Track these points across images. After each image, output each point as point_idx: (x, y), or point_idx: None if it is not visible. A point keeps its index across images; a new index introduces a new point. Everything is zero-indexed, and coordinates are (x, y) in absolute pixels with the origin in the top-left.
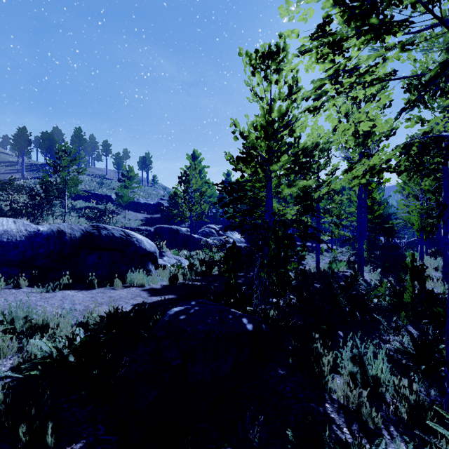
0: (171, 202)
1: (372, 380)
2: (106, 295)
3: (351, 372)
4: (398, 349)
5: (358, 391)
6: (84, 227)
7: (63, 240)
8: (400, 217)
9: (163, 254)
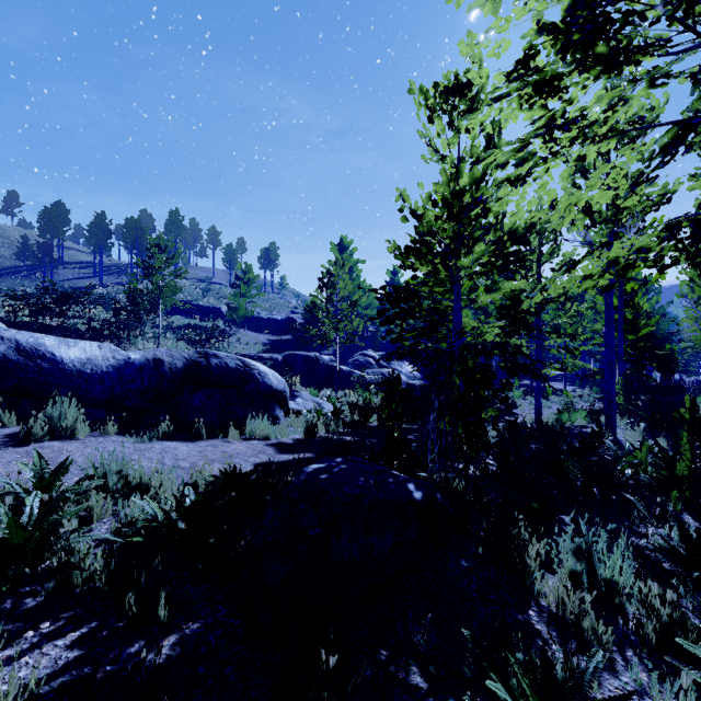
0: (307, 316)
1: (605, 585)
2: (218, 449)
3: (573, 571)
4: (657, 546)
5: (580, 596)
6: (188, 354)
7: (161, 372)
8: (687, 339)
9: (296, 394)
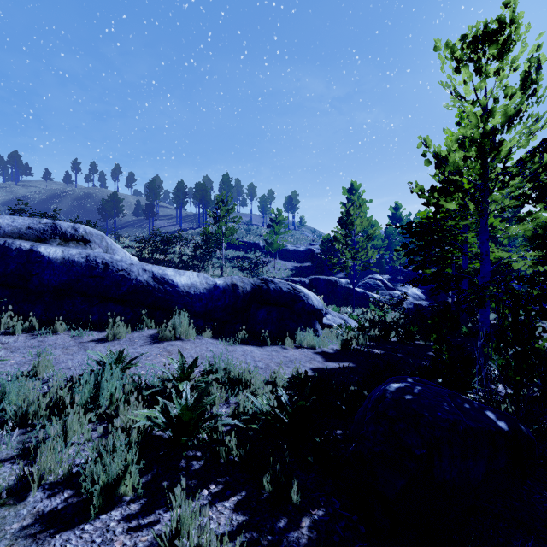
0: (324, 248)
1: None
2: (280, 354)
3: None
4: None
5: None
6: (253, 280)
7: (236, 293)
8: None
9: (326, 311)
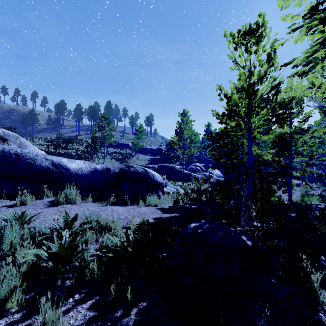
0: (167, 147)
1: None
2: (135, 210)
3: None
4: None
5: None
6: (120, 166)
7: (109, 174)
8: None
9: (166, 184)
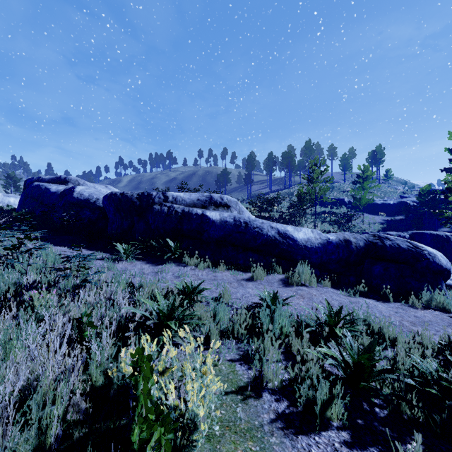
0: (422, 200)
1: None
2: (408, 312)
3: None
4: None
5: None
6: (365, 237)
7: (349, 248)
8: None
9: None
